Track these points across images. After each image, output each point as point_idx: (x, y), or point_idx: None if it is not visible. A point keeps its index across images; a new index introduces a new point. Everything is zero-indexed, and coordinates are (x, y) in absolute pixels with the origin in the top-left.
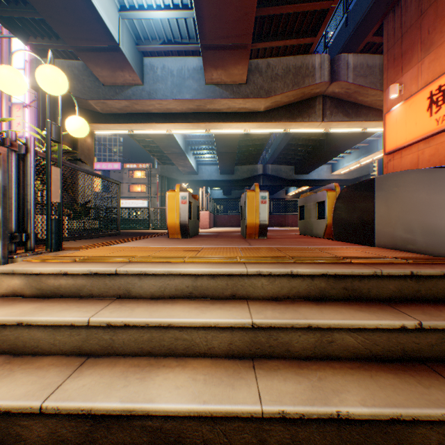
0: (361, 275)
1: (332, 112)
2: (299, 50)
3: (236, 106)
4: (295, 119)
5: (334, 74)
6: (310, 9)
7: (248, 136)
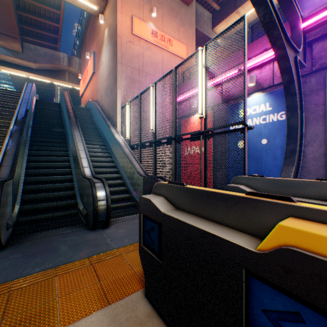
0: (4, 90)
1: (74, 80)
2: (54, 48)
3: (18, 62)
4: (55, 78)
5: (71, 64)
6: (50, 35)
7: (40, 83)
